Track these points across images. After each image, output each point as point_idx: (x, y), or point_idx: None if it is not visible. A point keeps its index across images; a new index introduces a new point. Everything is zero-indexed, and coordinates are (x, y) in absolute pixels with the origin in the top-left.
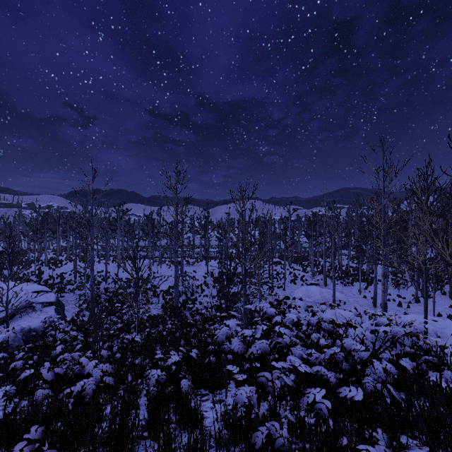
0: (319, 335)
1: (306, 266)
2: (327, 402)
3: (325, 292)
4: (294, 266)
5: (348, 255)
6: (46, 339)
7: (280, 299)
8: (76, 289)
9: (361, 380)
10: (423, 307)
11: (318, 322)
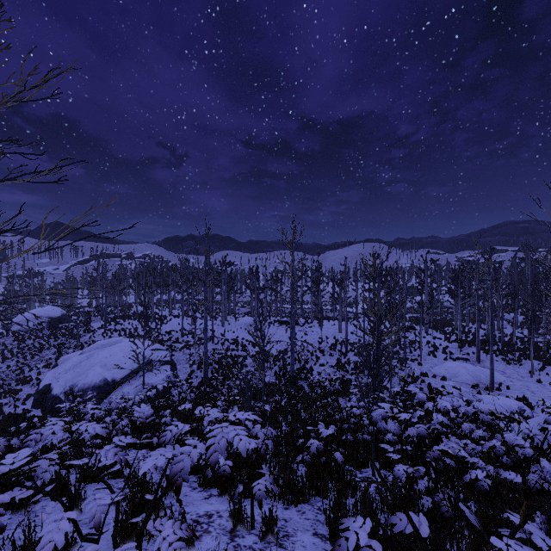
0: (472, 425)
1: (450, 334)
2: (488, 480)
3: (479, 371)
4: (433, 333)
5: (513, 322)
6: (171, 398)
7: (415, 375)
8: (184, 348)
9: (525, 477)
10: None
11: (475, 412)
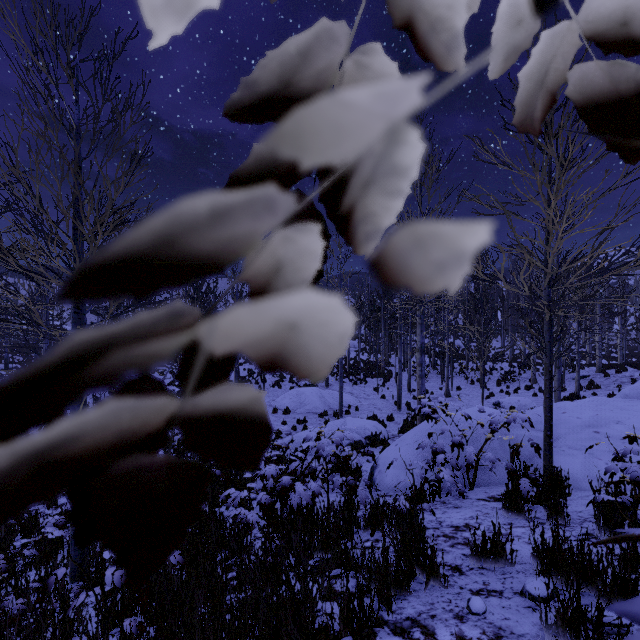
0: (314, 485)
1: None
2: None
3: (328, 395)
4: None
5: (359, 337)
6: None
7: None
8: None
9: None
10: (457, 402)
11: None
